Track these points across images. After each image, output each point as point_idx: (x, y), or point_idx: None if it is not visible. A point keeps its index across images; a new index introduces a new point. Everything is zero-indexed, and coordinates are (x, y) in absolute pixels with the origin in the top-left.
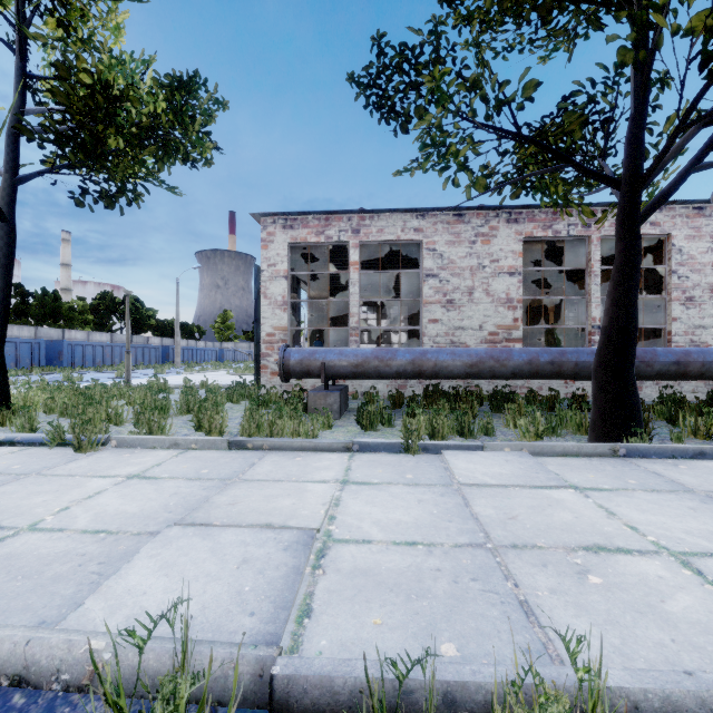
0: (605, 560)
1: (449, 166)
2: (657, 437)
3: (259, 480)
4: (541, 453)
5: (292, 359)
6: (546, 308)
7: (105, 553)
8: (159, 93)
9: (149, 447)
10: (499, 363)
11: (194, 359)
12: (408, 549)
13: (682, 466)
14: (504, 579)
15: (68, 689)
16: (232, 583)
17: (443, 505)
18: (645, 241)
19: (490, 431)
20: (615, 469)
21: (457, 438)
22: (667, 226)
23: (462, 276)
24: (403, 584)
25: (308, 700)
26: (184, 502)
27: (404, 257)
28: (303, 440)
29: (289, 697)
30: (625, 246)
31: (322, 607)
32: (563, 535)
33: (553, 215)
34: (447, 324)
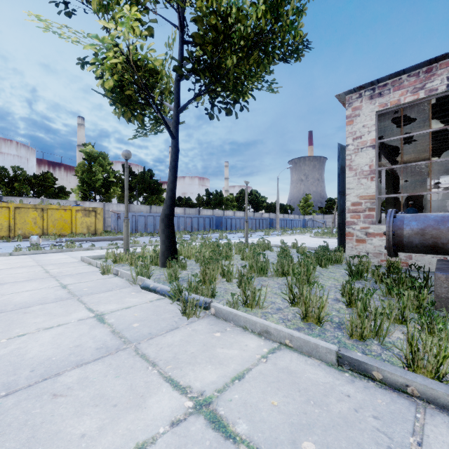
0: None
1: None
2: None
3: None
4: None
5: (406, 228)
6: None
7: None
8: None
9: (241, 325)
10: None
11: (287, 226)
12: None
13: None
14: None
15: None
16: None
17: None
18: None
19: None
20: None
21: None
22: None
23: None
24: None
25: None
26: None
27: None
28: None
29: None
30: None
31: None
32: None
33: None
34: None
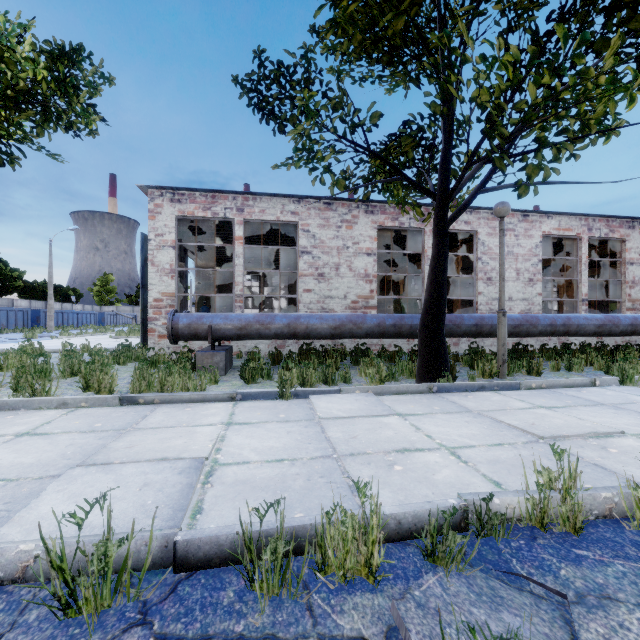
0: (407, 456)
1: (317, 168)
2: (461, 378)
3: (152, 428)
4: (382, 393)
5: (181, 323)
6: (398, 281)
7: (9, 495)
8: (40, 60)
9: (35, 408)
10: (356, 326)
11: (70, 322)
12: (277, 464)
13: (470, 396)
14: (341, 474)
15: (2, 583)
16: (136, 500)
17: (306, 433)
18: (463, 234)
19: (348, 379)
20: (428, 401)
21: (322, 386)
22: (475, 225)
23: (331, 254)
24: (272, 485)
25: (201, 553)
26: (81, 451)
27: (284, 235)
28: (192, 393)
29: (188, 554)
30: (439, 242)
31: (211, 507)
32: (385, 444)
33: (399, 210)
34: (318, 294)
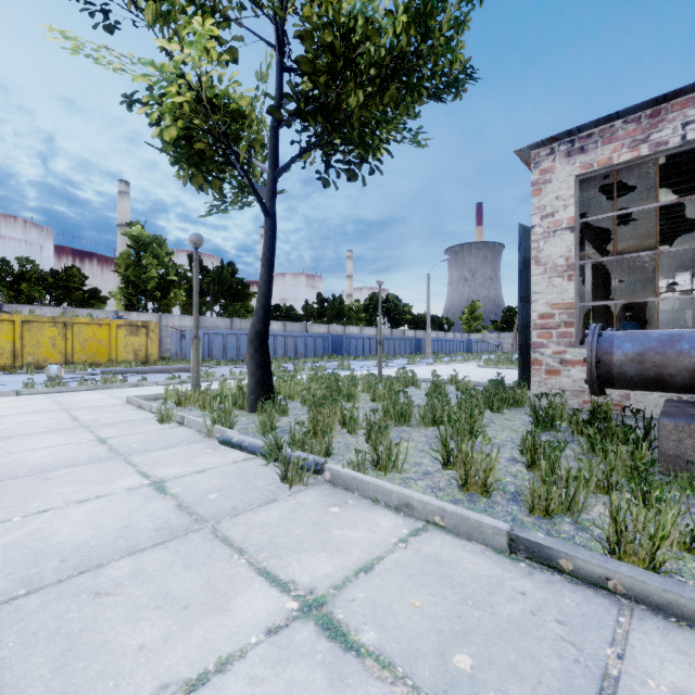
0: None
1: None
2: None
3: None
4: None
5: (617, 352)
6: None
7: None
8: (398, 6)
9: (369, 496)
10: None
11: (443, 350)
12: None
13: None
14: None
15: None
16: None
17: None
18: None
19: None
20: None
21: None
22: None
23: None
24: None
25: None
26: None
27: None
28: None
29: None
30: None
31: None
32: None
33: None
34: None
